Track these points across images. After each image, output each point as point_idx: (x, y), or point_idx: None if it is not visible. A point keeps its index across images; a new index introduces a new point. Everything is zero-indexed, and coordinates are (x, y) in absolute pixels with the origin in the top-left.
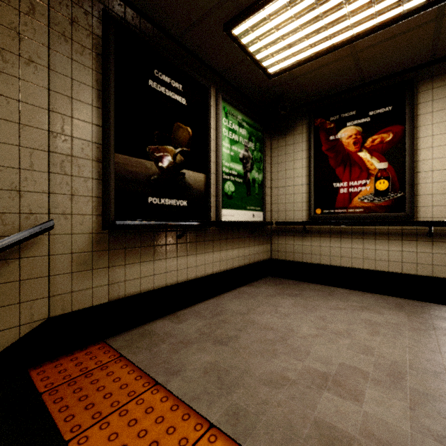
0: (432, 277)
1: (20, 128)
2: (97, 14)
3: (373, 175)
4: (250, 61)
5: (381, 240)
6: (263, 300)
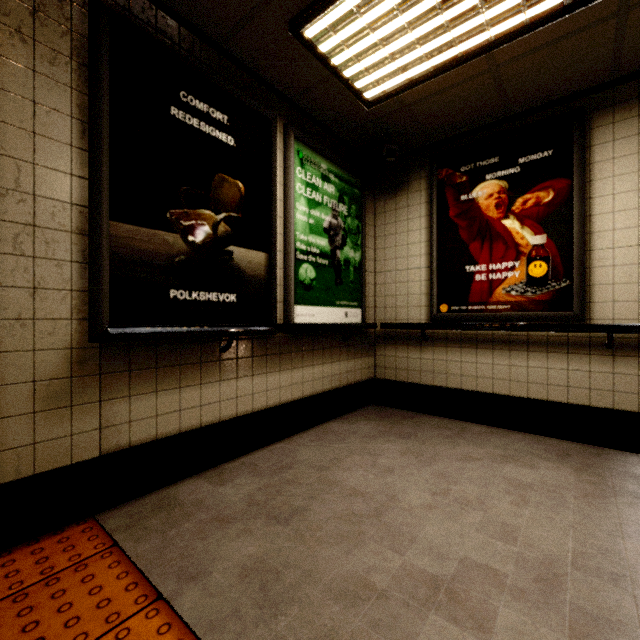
0: (613, 410)
1: None
2: (80, 1)
3: (524, 254)
4: (336, 80)
5: (537, 352)
6: (356, 443)
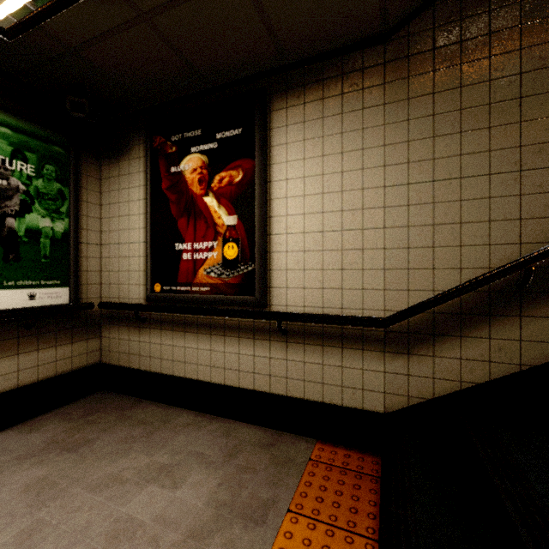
0: (286, 397)
1: None
2: None
3: (221, 234)
4: None
5: (231, 337)
6: None
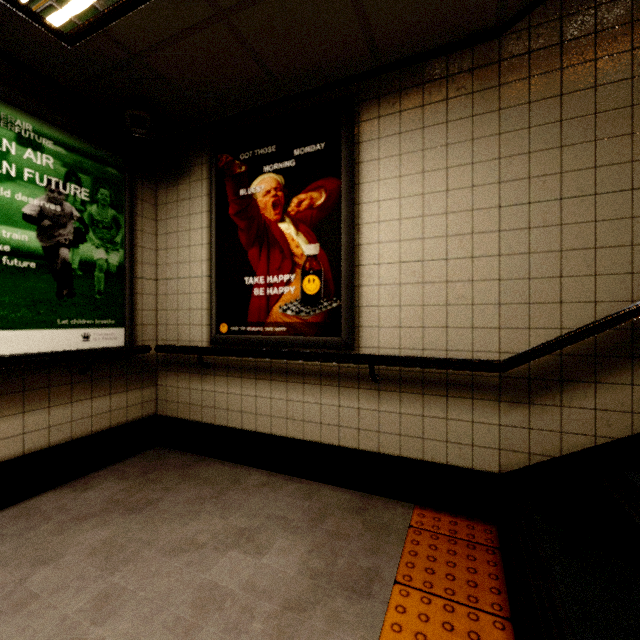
0: (378, 454)
1: None
2: None
3: (299, 265)
4: None
5: (312, 384)
6: (41, 537)
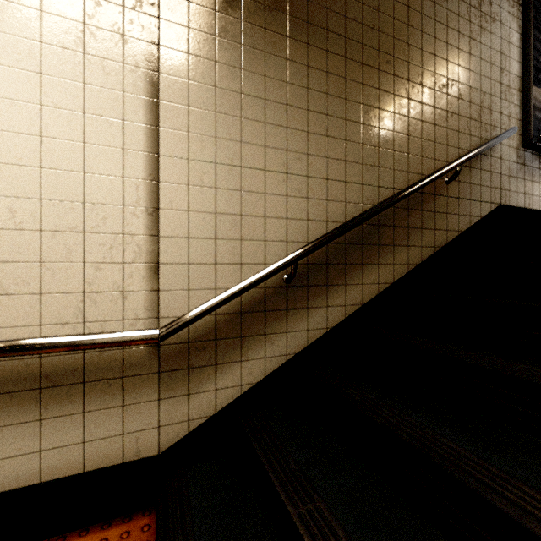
0: None
1: (490, 67)
2: None
3: None
4: None
5: None
6: None
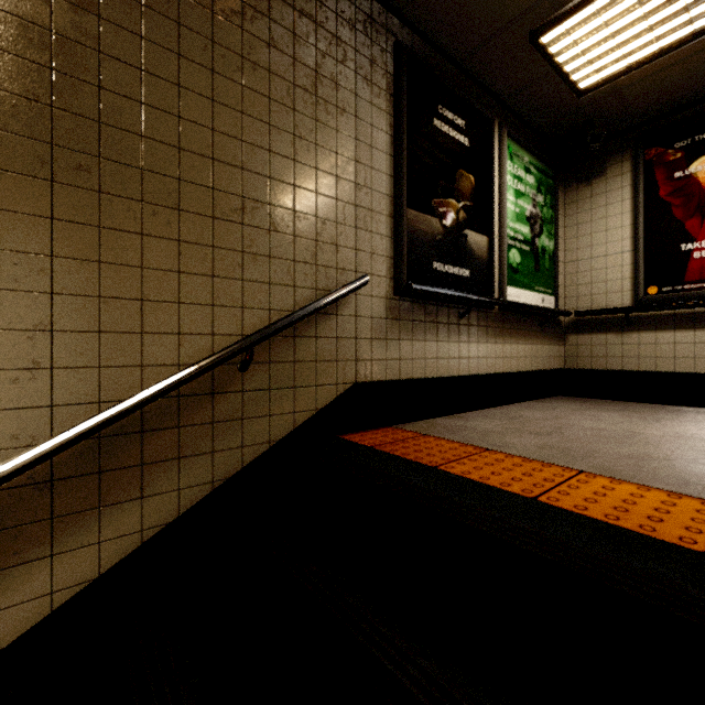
0: None
1: (337, 181)
2: (390, 50)
3: None
4: (553, 76)
5: None
6: (569, 411)
